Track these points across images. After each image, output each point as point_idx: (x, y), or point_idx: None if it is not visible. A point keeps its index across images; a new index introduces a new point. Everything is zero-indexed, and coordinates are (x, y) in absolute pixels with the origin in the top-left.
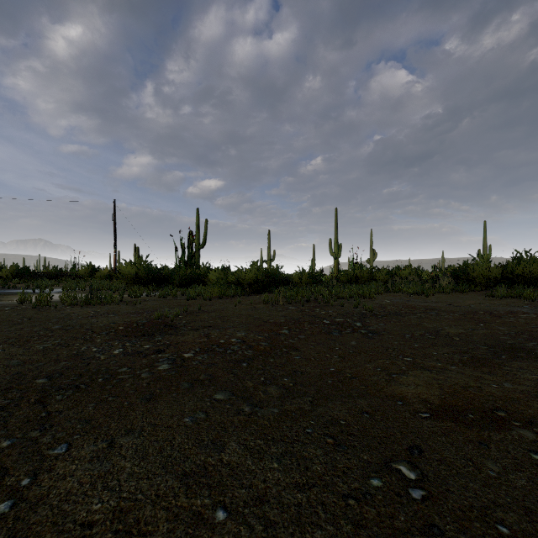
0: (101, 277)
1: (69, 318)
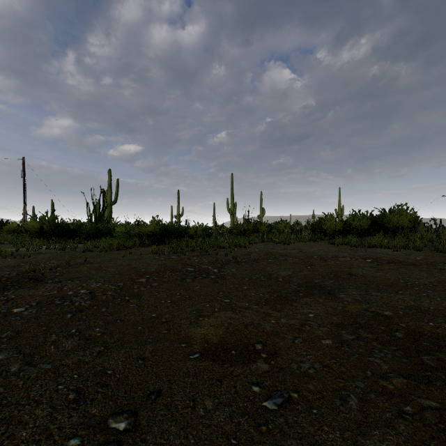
0: (9, 231)
1: None
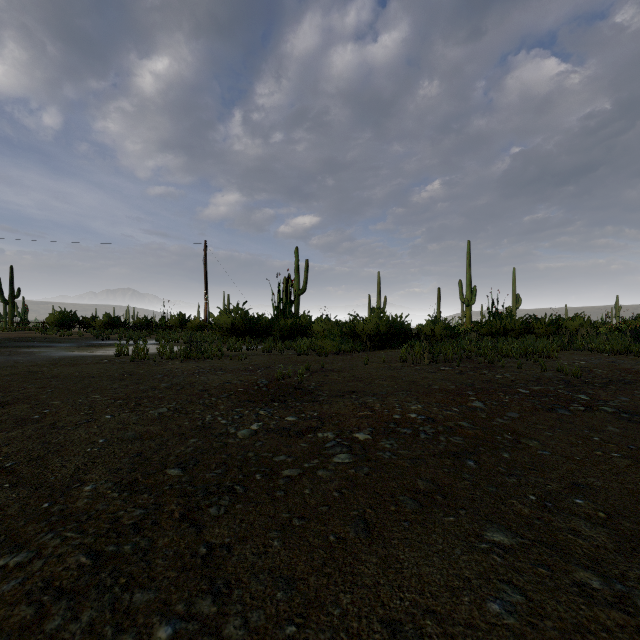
0: (192, 328)
1: (173, 374)
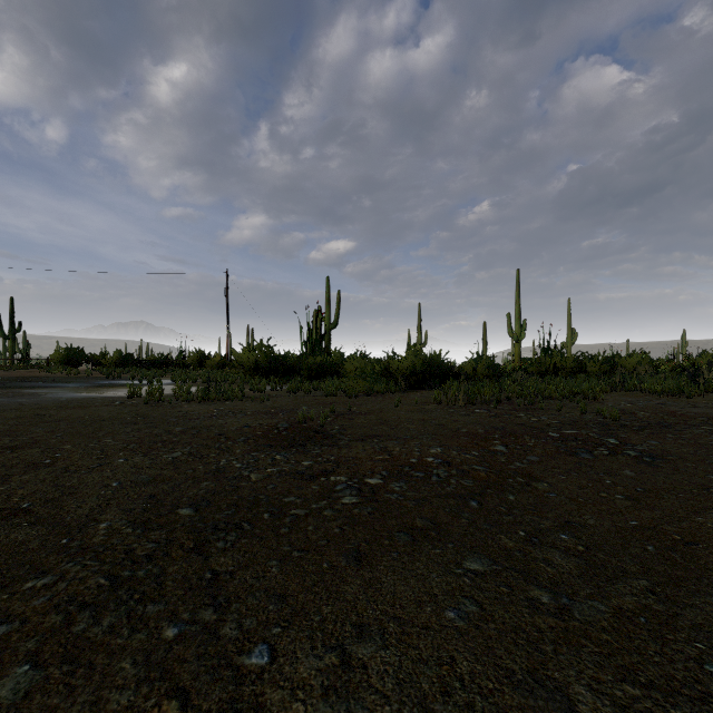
0: (212, 366)
1: (189, 417)
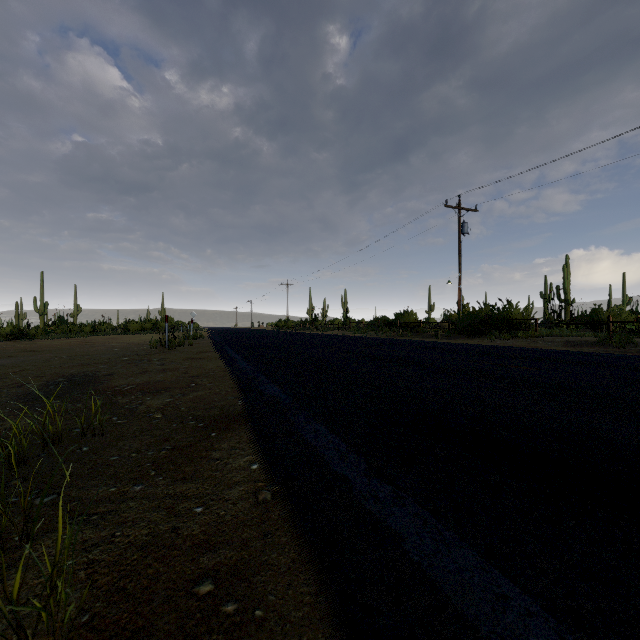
0: None
1: None
